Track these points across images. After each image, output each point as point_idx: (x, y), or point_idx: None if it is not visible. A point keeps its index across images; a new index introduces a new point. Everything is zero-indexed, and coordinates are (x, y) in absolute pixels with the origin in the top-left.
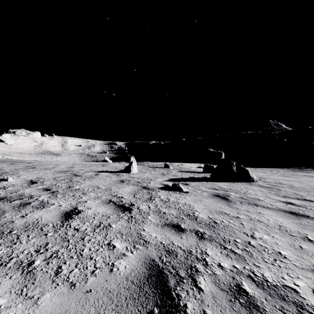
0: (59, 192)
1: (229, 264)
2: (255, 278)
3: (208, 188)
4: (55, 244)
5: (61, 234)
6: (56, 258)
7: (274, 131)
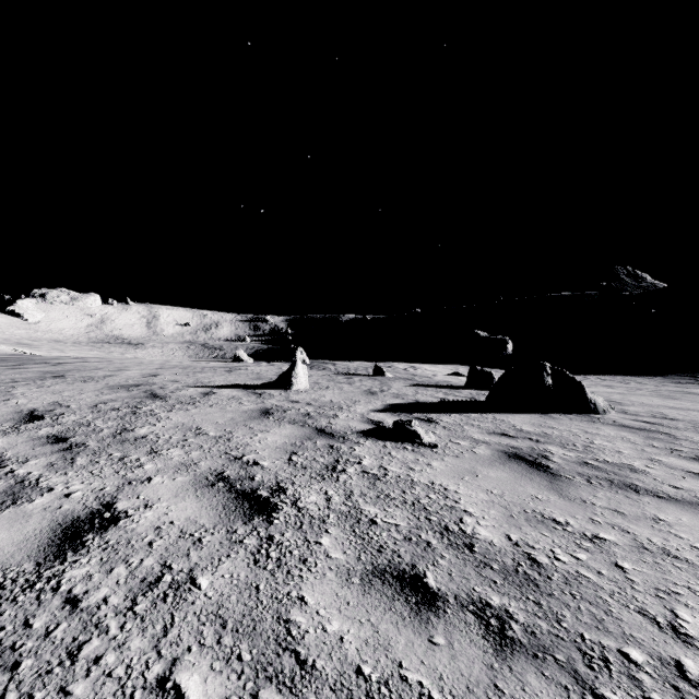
0: (86, 448)
1: None
2: None
3: (487, 433)
4: None
5: (5, 629)
6: None
7: (628, 291)
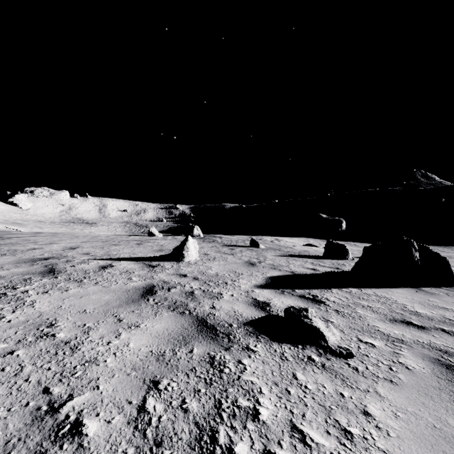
0: None
1: None
2: None
3: (388, 320)
4: None
5: None
6: None
7: (423, 187)
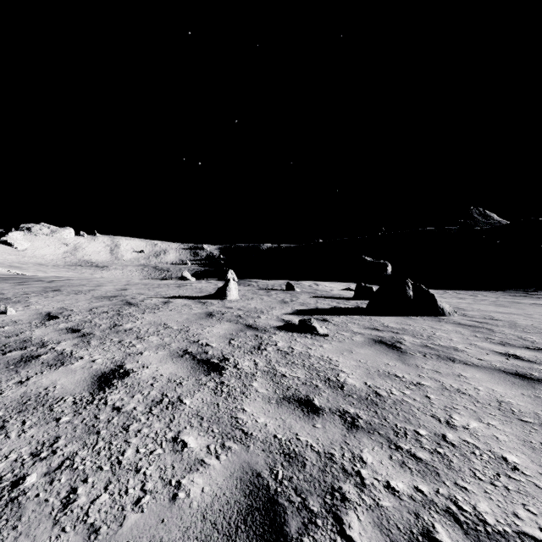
0: (94, 335)
1: (407, 484)
2: (460, 516)
3: (363, 328)
4: (71, 440)
5: (86, 419)
6: (69, 471)
7: (479, 226)
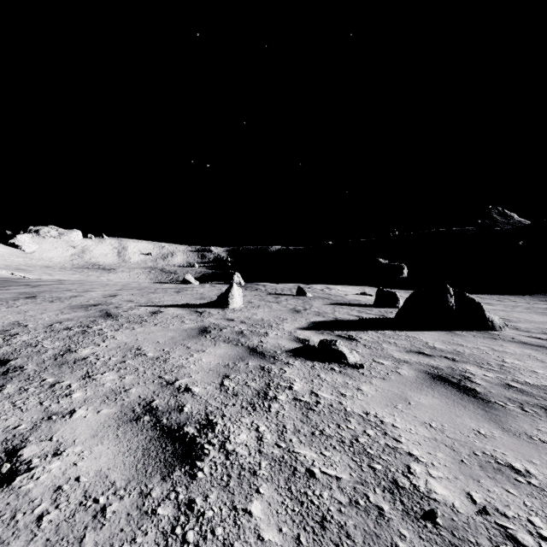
0: (21, 372)
1: None
2: None
3: (404, 351)
4: None
5: None
6: None
7: (499, 227)
